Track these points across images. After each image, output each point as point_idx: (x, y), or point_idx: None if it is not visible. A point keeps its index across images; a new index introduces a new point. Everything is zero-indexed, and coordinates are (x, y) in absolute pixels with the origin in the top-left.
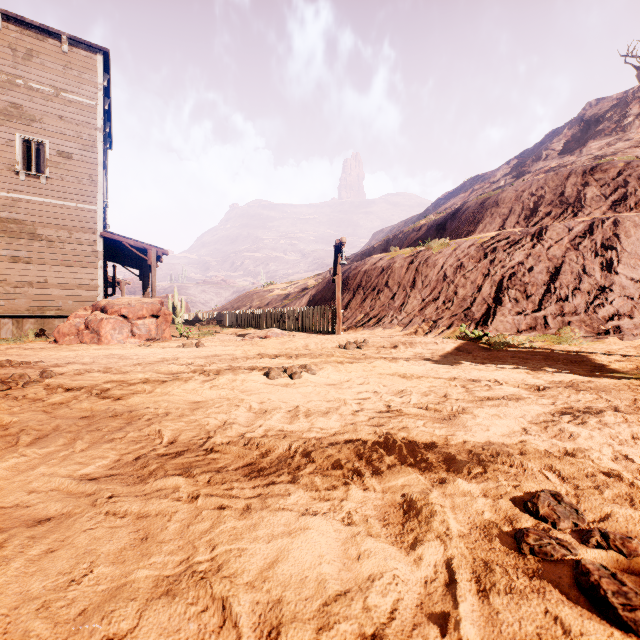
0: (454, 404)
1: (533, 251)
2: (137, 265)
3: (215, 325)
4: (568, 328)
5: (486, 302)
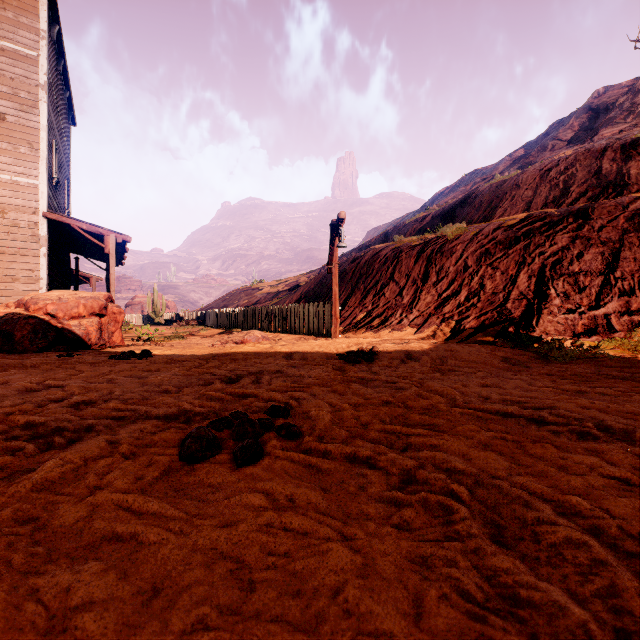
0: None
1: (580, 233)
2: (103, 257)
3: (195, 326)
4: None
5: (525, 297)
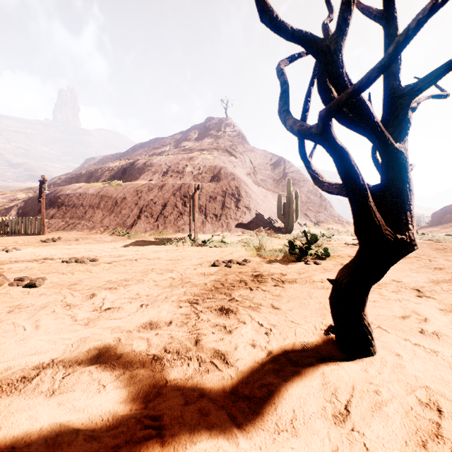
0: (77, 252)
1: (158, 194)
2: None
3: None
4: (166, 229)
5: (134, 217)
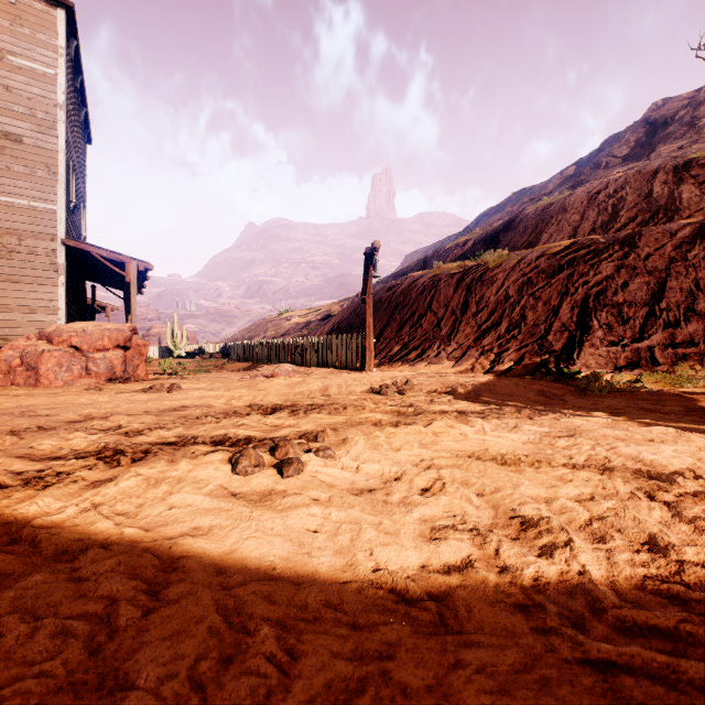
0: None
1: (625, 262)
2: (121, 285)
3: (219, 359)
4: (686, 364)
5: (567, 329)
